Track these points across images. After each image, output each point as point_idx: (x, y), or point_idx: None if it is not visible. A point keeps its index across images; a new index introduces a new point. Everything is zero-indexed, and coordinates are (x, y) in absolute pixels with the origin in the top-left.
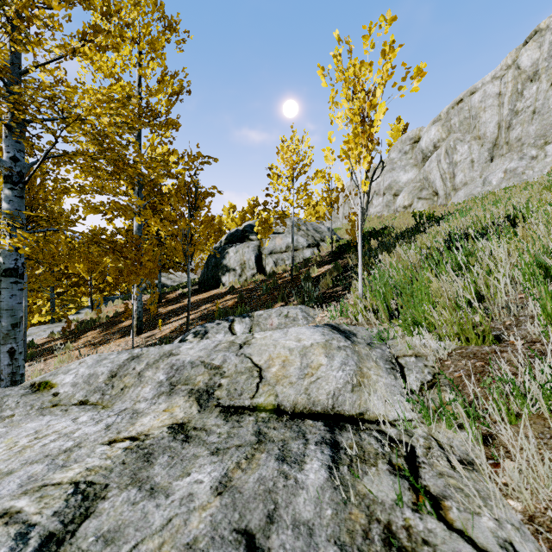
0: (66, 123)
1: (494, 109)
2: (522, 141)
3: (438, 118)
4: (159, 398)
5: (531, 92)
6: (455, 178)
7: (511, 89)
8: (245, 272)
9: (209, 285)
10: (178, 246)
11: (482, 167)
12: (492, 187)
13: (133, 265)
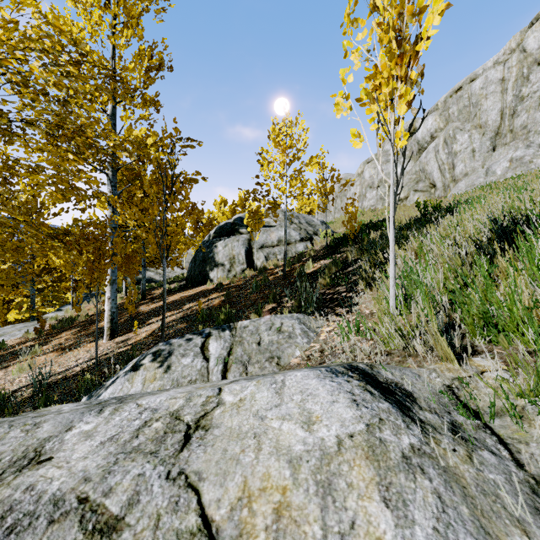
0: None
1: (497, 95)
2: (528, 129)
3: (435, 108)
4: None
5: (538, 76)
6: (455, 168)
7: (516, 74)
8: (234, 267)
9: (196, 281)
10: (149, 238)
11: (484, 157)
12: (497, 177)
13: (96, 260)
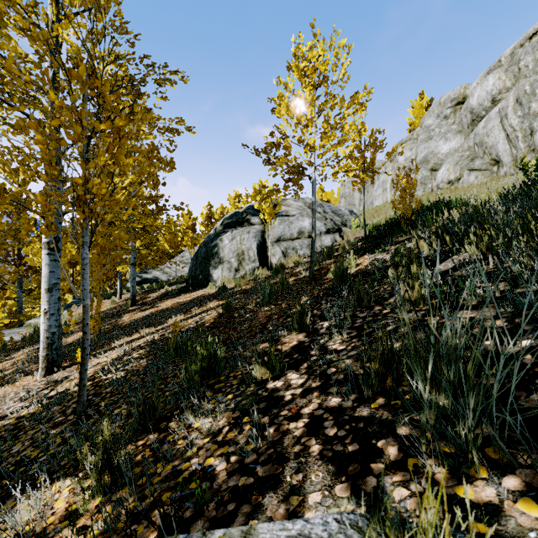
0: None
1: None
2: None
3: (496, 65)
4: None
5: None
6: (535, 134)
7: None
8: (243, 265)
9: (197, 283)
10: (39, 200)
11: None
12: None
13: None
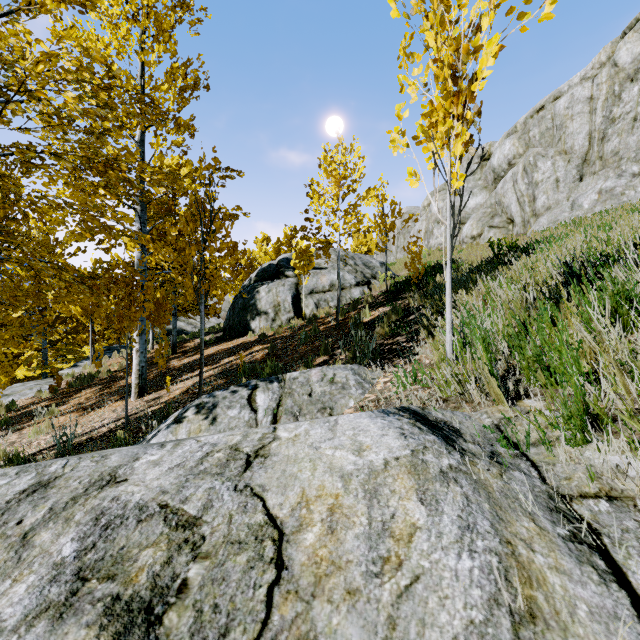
0: (6, 97)
1: (584, 116)
2: (619, 155)
3: (513, 130)
4: (32, 627)
5: (632, 95)
6: (536, 201)
7: (606, 91)
8: (279, 315)
9: (235, 332)
10: (186, 281)
11: (569, 188)
12: (584, 211)
13: (126, 307)
